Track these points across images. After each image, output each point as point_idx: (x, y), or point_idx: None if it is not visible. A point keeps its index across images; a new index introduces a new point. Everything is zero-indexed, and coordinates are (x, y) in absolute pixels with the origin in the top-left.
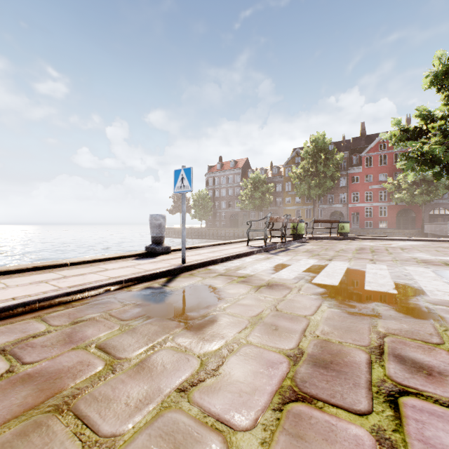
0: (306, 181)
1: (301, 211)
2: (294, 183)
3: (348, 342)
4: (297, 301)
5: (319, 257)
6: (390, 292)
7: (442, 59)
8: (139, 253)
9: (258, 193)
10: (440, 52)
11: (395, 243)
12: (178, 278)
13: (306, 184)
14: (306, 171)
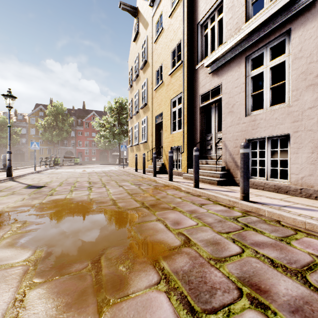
0: (50, 131)
1: (44, 150)
2: (38, 129)
3: (85, 172)
4: (76, 172)
5: (73, 169)
6: (91, 170)
7: (110, 104)
8: (3, 170)
9: (6, 134)
10: (109, 102)
11: (96, 165)
12: (42, 173)
13: (50, 133)
14: (50, 124)
